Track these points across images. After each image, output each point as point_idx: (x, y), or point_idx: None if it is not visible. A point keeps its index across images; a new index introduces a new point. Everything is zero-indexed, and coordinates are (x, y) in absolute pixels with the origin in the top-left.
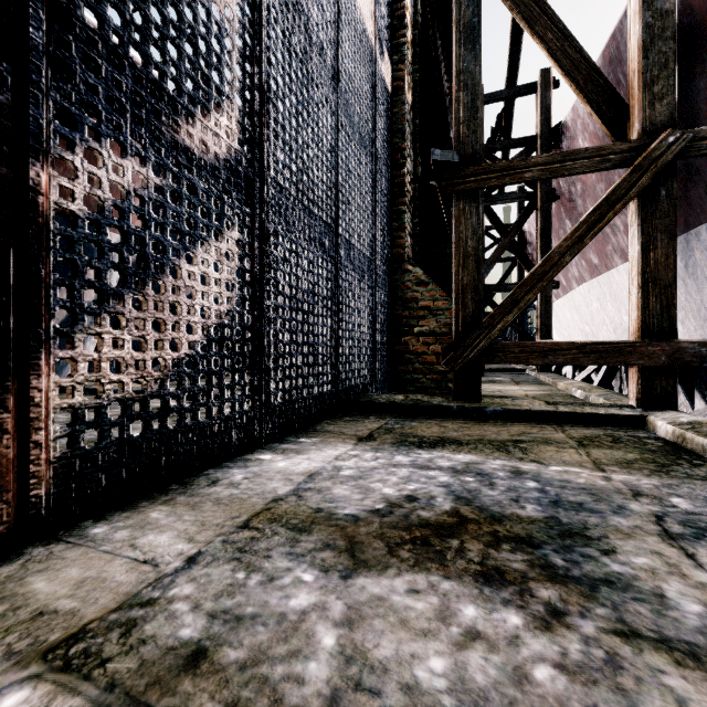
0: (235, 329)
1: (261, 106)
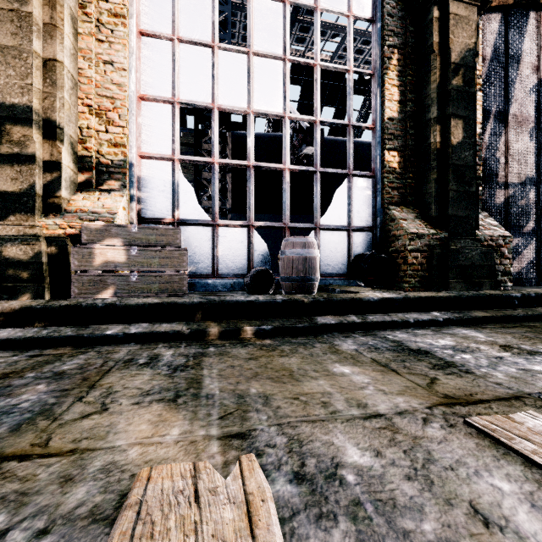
0: (533, 261)
1: (539, 213)
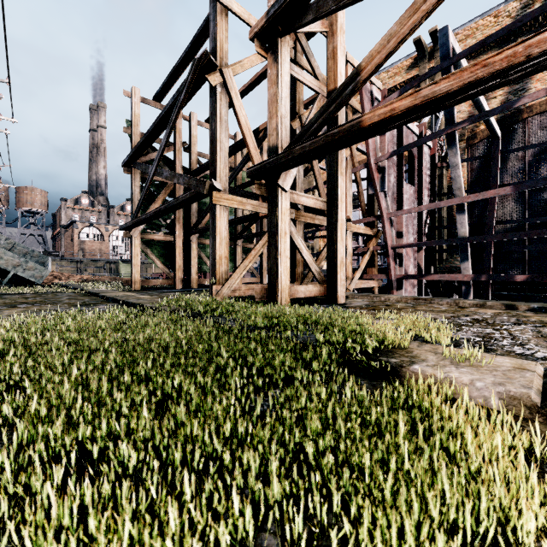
0: None
1: None
